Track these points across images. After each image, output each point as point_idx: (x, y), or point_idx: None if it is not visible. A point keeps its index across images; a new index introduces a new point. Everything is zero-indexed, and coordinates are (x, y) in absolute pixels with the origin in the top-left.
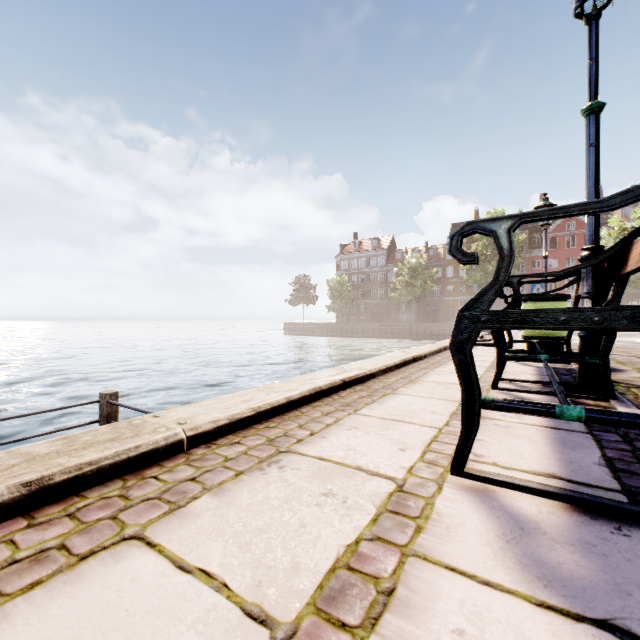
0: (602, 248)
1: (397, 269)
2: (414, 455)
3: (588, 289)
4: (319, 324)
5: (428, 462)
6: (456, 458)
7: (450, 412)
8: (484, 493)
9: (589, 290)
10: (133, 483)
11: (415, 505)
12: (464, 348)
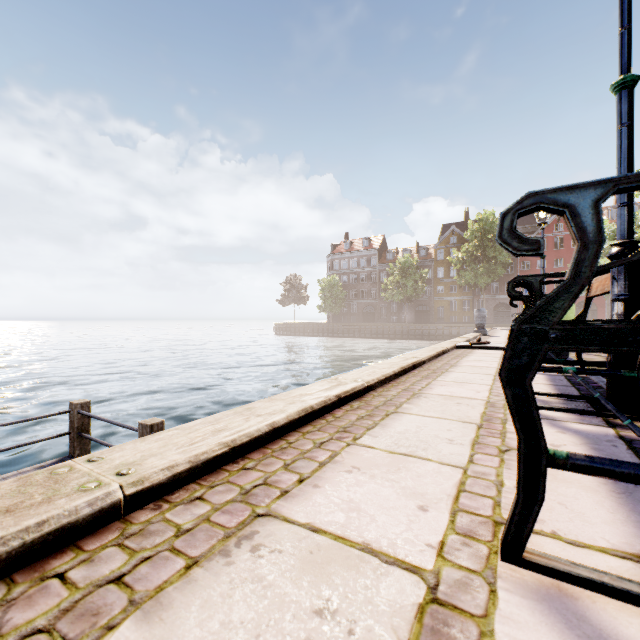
0: (636, 243)
1: (388, 269)
2: (441, 519)
3: (620, 290)
4: (310, 324)
5: (463, 533)
6: (510, 537)
7: (470, 440)
8: (562, 603)
9: (621, 292)
10: (22, 591)
11: (464, 638)
12: (522, 378)
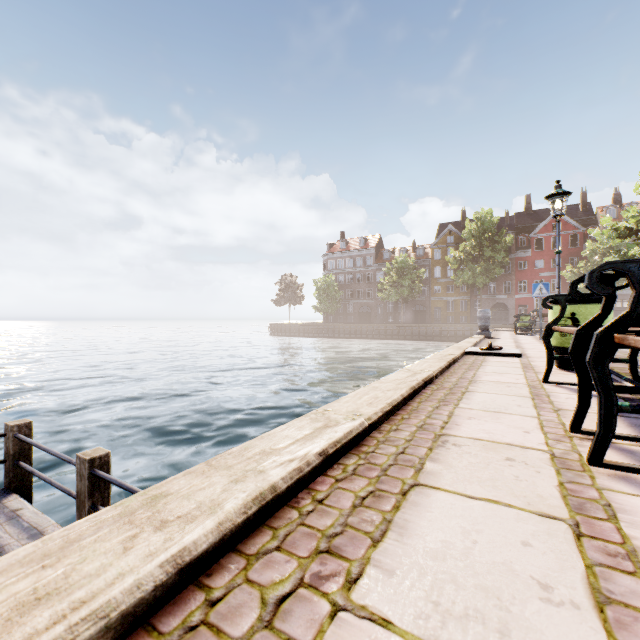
0: None
1: (385, 269)
2: None
3: None
4: (305, 325)
5: None
6: None
7: (585, 588)
8: None
9: None
10: None
11: None
12: None
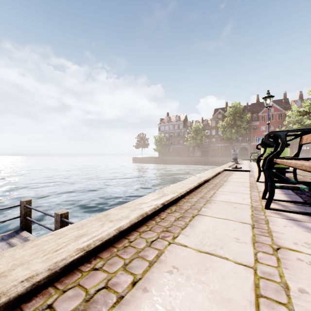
0: None
1: (188, 130)
2: None
3: None
4: (150, 157)
5: None
6: None
7: (250, 239)
8: None
9: None
10: None
11: None
12: None
